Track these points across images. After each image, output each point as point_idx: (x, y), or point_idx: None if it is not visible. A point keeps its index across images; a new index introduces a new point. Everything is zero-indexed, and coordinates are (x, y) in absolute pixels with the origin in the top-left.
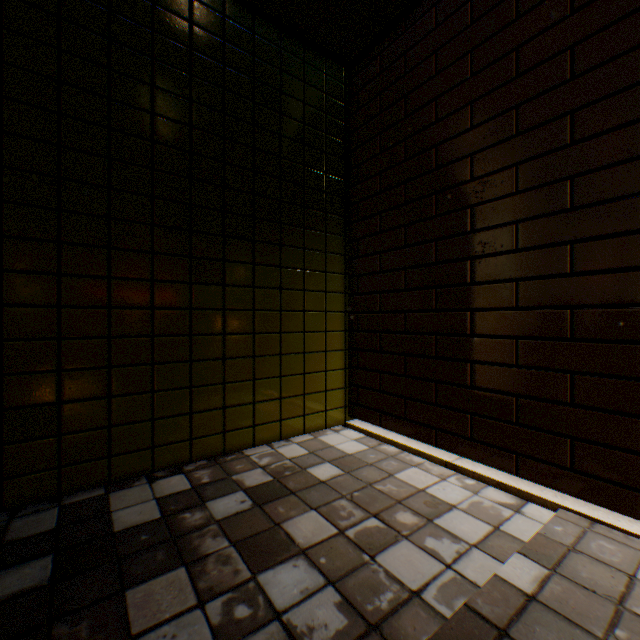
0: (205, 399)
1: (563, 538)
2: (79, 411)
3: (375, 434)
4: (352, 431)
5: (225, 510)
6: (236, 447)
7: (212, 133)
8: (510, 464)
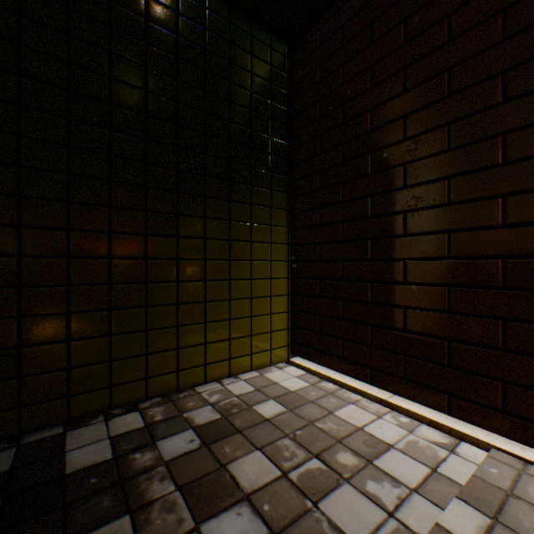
0: (160, 341)
1: (500, 481)
2: (39, 354)
3: (315, 371)
4: (294, 368)
5: (174, 450)
6: (189, 384)
7: (166, 97)
8: (442, 404)
